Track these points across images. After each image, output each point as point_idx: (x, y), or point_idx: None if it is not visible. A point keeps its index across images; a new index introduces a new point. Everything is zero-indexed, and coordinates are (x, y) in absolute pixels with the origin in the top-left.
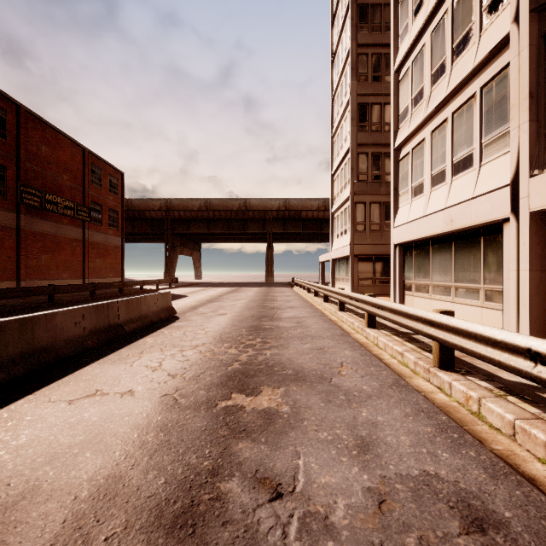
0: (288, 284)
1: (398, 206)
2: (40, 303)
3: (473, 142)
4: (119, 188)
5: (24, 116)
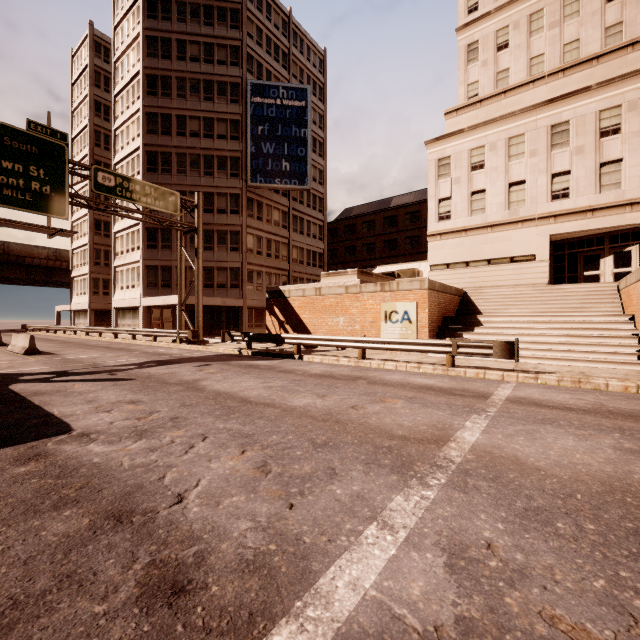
0: (11, 331)
1: (116, 291)
2: None
3: (135, 281)
4: None
5: None
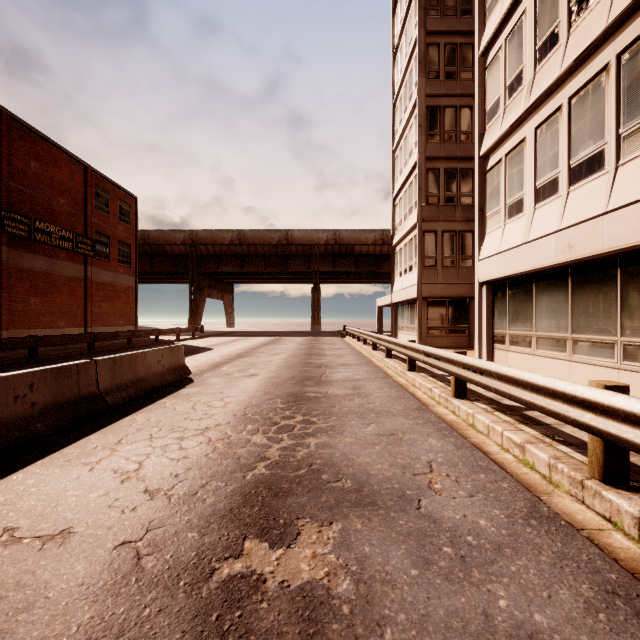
0: (339, 333)
1: (485, 232)
2: (18, 359)
3: (604, 135)
4: (131, 217)
5: (6, 122)
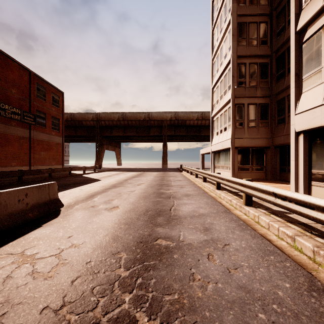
0: (177, 169)
1: (301, 92)
2: None
3: None
4: (60, 103)
5: None
